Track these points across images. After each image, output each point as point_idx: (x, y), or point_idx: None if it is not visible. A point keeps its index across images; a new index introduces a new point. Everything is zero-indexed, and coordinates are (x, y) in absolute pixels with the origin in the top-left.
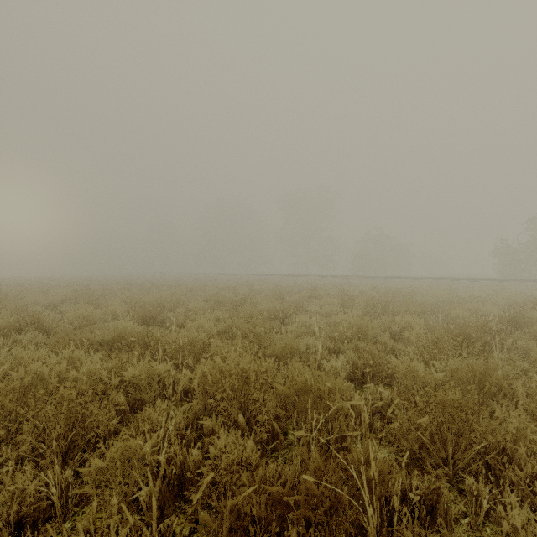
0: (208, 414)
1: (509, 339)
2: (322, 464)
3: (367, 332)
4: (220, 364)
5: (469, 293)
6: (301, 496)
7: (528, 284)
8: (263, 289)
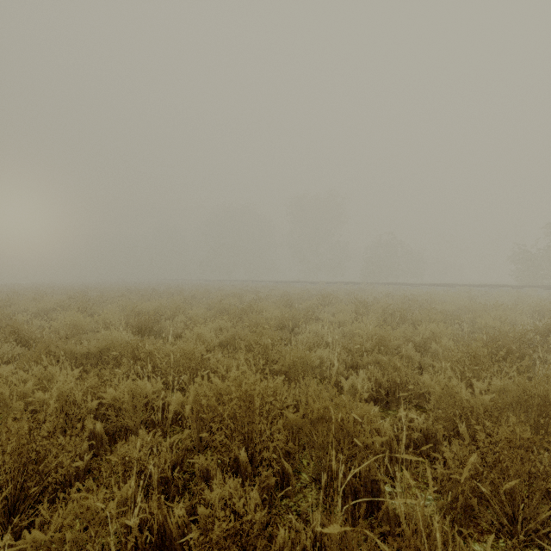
0: (204, 445)
1: (550, 351)
2: None
3: (388, 344)
4: (218, 385)
5: (489, 300)
6: None
7: (550, 291)
8: (270, 295)
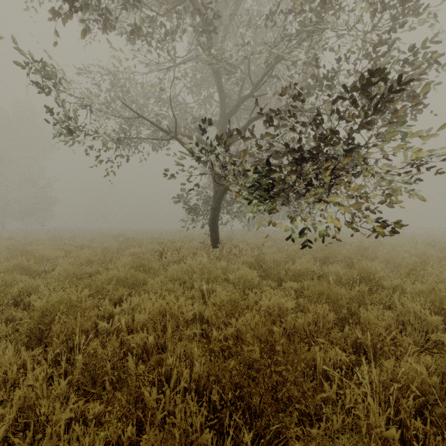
0: None
1: None
2: None
3: None
4: None
5: None
6: None
7: None
8: None
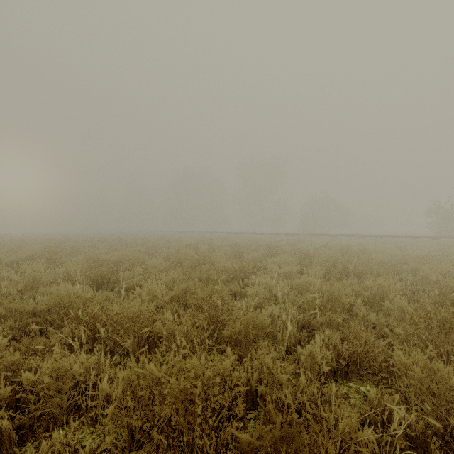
0: (136, 445)
1: None
2: None
3: (339, 301)
4: (153, 371)
5: (415, 250)
6: None
7: None
8: (222, 246)
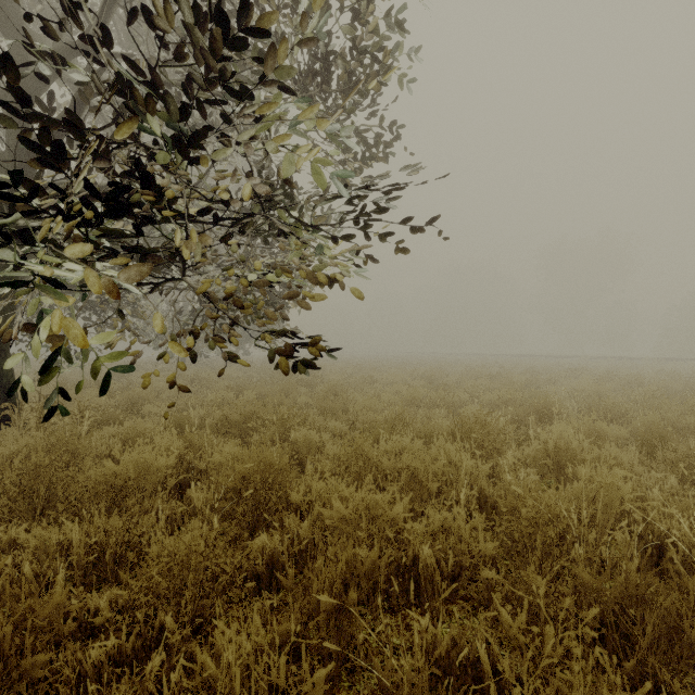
0: None
1: None
2: (541, 404)
3: (602, 394)
4: (497, 393)
5: None
6: (533, 406)
7: None
8: (515, 368)
